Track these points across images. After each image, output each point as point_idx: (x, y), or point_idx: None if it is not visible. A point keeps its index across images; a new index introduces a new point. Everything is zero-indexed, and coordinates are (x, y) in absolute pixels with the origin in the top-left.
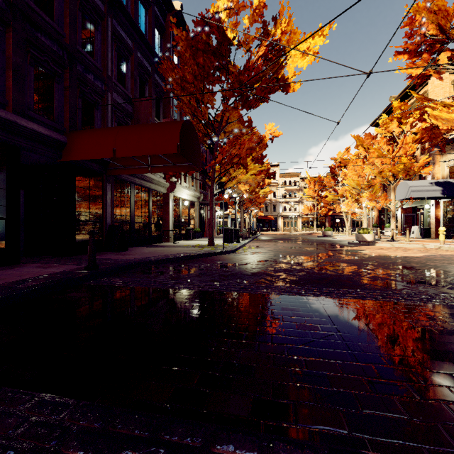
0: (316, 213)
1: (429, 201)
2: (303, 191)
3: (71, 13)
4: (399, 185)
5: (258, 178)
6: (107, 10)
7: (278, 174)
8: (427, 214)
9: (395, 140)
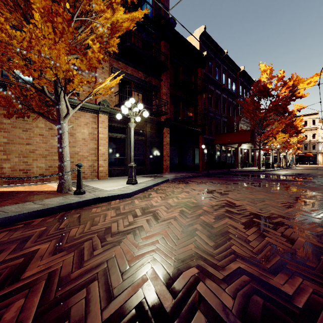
0: None
1: None
2: None
3: (215, 103)
4: None
5: (284, 139)
6: (221, 93)
7: (317, 120)
8: None
9: None
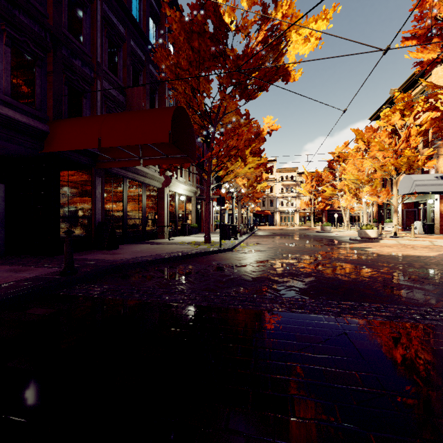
0: (313, 208)
1: (432, 195)
2: (300, 186)
3: None
4: (402, 179)
5: (257, 172)
6: None
7: (275, 169)
8: (430, 209)
9: (397, 133)
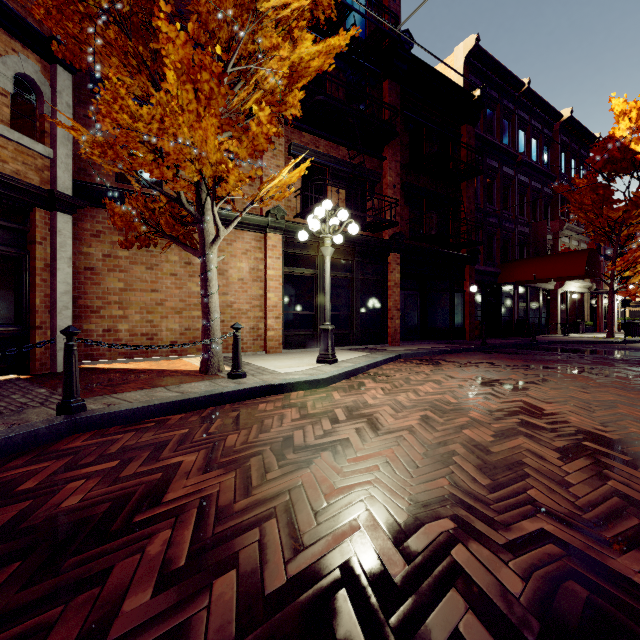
0: None
1: None
2: None
3: (500, 195)
4: None
5: None
6: (515, 172)
7: None
8: None
9: None
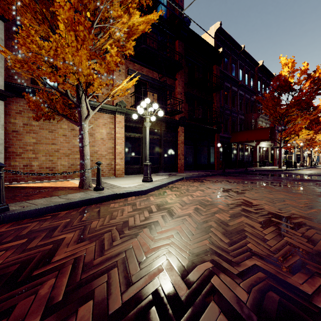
0: None
1: None
2: None
3: (231, 100)
4: None
5: (308, 137)
6: (238, 89)
7: None
8: None
9: None
